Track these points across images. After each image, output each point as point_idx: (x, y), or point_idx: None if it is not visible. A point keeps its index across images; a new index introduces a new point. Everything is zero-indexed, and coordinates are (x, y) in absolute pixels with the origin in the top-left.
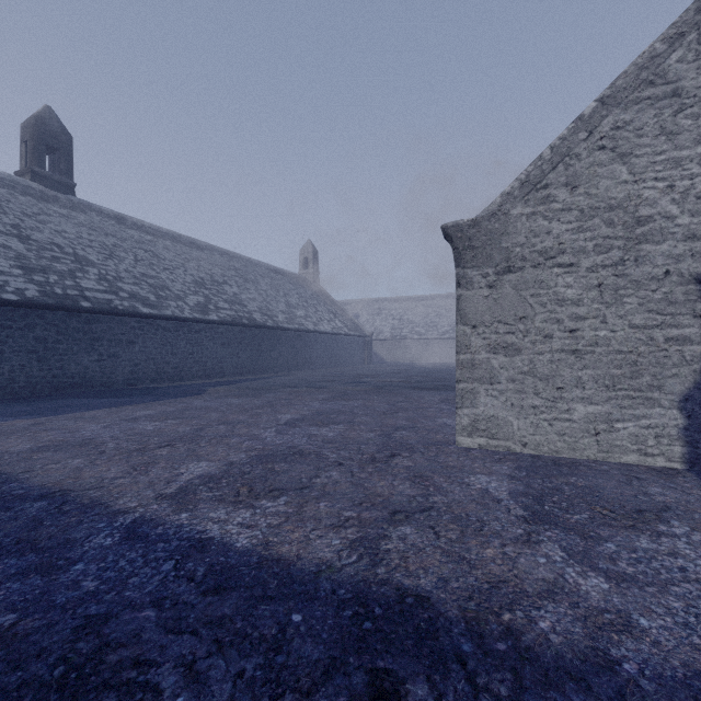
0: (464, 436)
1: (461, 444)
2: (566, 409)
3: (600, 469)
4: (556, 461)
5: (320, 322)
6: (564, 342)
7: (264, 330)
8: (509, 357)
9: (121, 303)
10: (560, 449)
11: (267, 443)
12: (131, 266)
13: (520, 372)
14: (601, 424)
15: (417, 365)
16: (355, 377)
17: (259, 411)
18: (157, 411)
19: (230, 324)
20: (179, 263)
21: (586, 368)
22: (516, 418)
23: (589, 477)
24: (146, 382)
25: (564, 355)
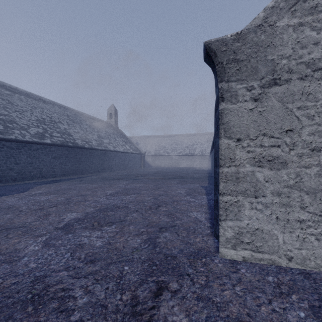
0: (228, 248)
1: (225, 255)
2: None
3: None
4: None
5: (117, 146)
6: None
7: (83, 149)
8: (275, 170)
9: None
10: None
11: (16, 269)
12: None
13: (286, 186)
14: None
15: (167, 168)
16: (135, 176)
17: (52, 209)
18: None
19: (59, 146)
20: (28, 108)
21: None
22: (281, 232)
23: None
24: None
25: None
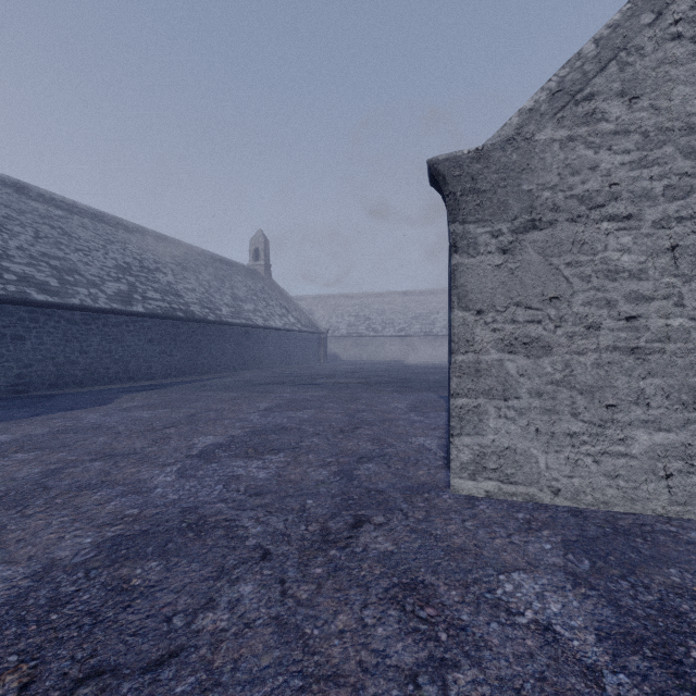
0: (464, 478)
1: (459, 490)
2: (621, 437)
3: (692, 540)
4: (614, 523)
5: (271, 317)
6: (618, 335)
7: (204, 324)
8: (533, 358)
9: (3, 288)
10: (611, 499)
11: (152, 500)
12: (28, 243)
13: (550, 382)
14: (675, 461)
15: (374, 363)
16: (308, 377)
17: (170, 431)
18: (16, 435)
19: (160, 317)
20: (98, 244)
21: (652, 375)
22: (543, 452)
23: (694, 564)
24: (41, 388)
25: (618, 355)
